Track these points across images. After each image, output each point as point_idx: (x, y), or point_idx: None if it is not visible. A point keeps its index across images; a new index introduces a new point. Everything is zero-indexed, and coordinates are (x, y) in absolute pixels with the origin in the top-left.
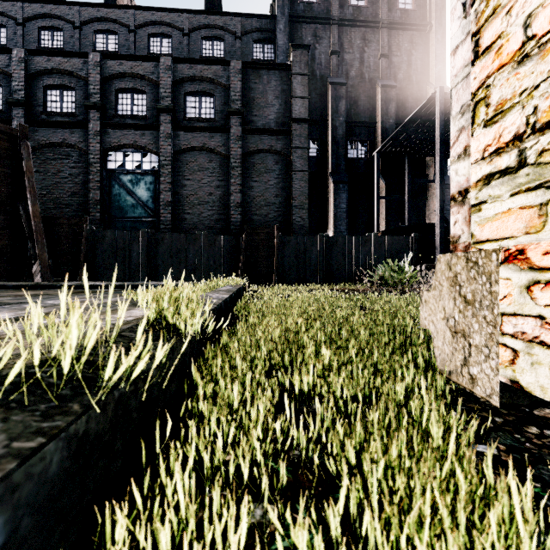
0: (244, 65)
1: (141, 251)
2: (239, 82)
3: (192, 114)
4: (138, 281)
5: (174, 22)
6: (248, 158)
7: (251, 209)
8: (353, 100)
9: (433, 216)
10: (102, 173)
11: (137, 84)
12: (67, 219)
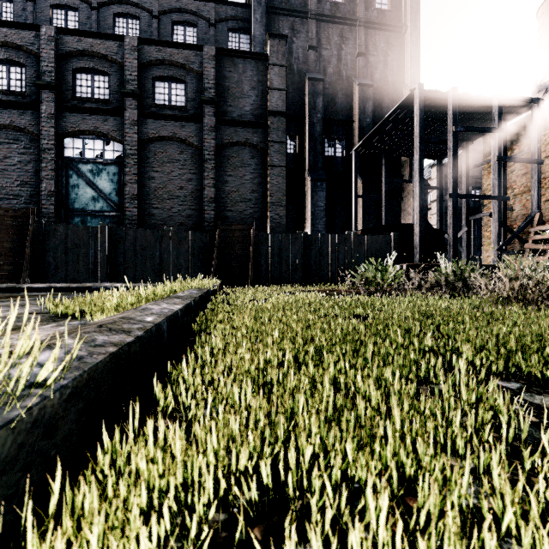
0: (218, 52)
1: (100, 248)
2: (212, 69)
3: (161, 101)
4: (97, 282)
5: (142, 3)
6: (223, 151)
7: (225, 205)
8: (331, 98)
9: (408, 217)
10: (57, 161)
11: (98, 64)
12: (9, 210)
